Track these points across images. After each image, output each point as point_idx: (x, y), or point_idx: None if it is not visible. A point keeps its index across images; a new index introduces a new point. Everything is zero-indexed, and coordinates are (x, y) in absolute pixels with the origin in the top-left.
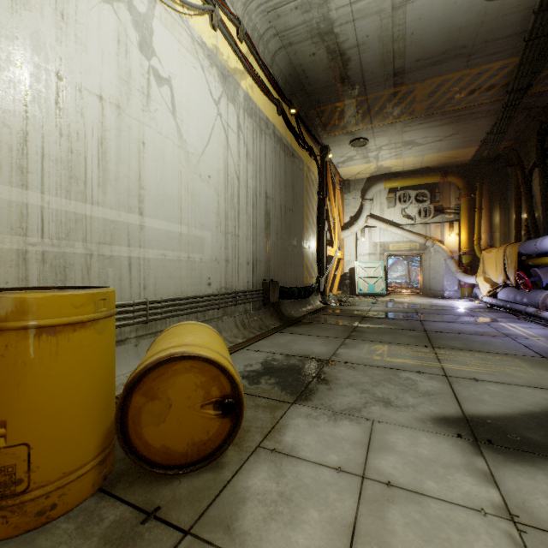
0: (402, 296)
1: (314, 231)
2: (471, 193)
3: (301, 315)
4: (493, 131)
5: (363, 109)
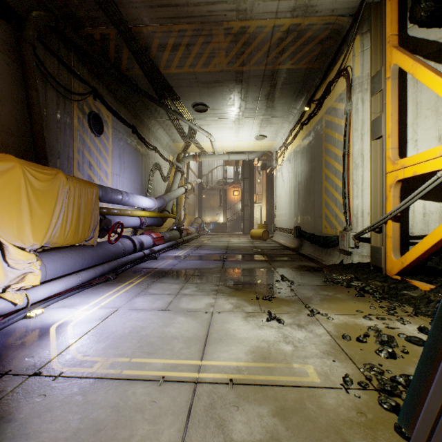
0: None
1: (340, 169)
2: None
3: (300, 252)
4: None
5: (273, 54)
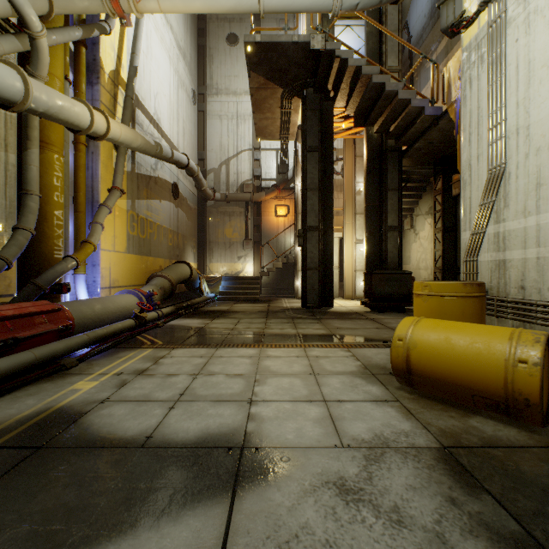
0: None
1: None
2: None
3: None
4: None
5: None
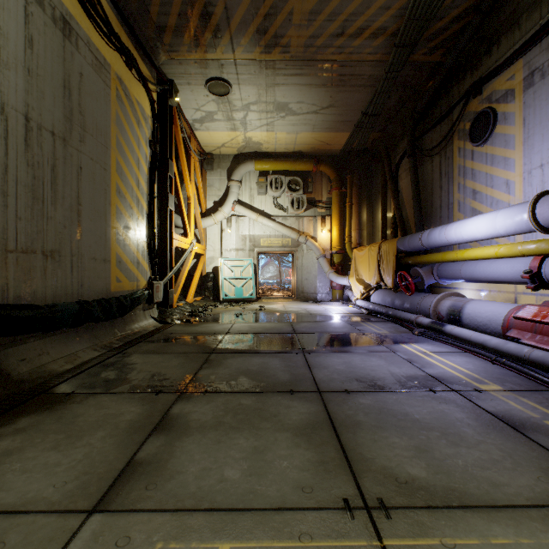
0: (275, 301)
1: (142, 203)
2: (342, 186)
3: (80, 363)
4: (368, 112)
5: (218, 10)
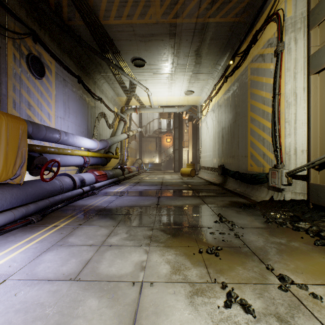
0: None
1: (268, 110)
2: None
3: (225, 187)
4: None
5: (204, 5)
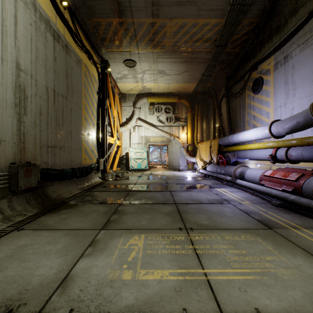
0: (158, 170)
1: (94, 122)
2: (193, 110)
3: (74, 194)
4: (205, 74)
5: (131, 32)
